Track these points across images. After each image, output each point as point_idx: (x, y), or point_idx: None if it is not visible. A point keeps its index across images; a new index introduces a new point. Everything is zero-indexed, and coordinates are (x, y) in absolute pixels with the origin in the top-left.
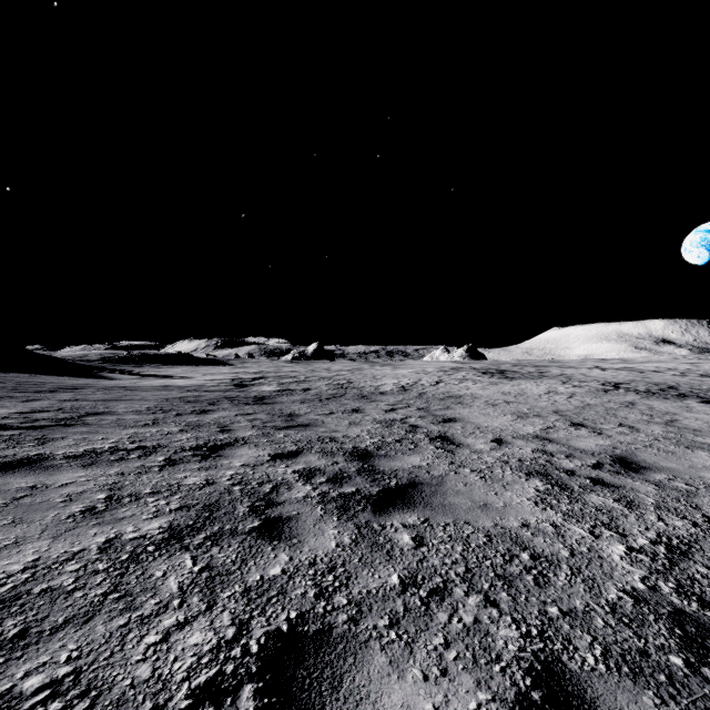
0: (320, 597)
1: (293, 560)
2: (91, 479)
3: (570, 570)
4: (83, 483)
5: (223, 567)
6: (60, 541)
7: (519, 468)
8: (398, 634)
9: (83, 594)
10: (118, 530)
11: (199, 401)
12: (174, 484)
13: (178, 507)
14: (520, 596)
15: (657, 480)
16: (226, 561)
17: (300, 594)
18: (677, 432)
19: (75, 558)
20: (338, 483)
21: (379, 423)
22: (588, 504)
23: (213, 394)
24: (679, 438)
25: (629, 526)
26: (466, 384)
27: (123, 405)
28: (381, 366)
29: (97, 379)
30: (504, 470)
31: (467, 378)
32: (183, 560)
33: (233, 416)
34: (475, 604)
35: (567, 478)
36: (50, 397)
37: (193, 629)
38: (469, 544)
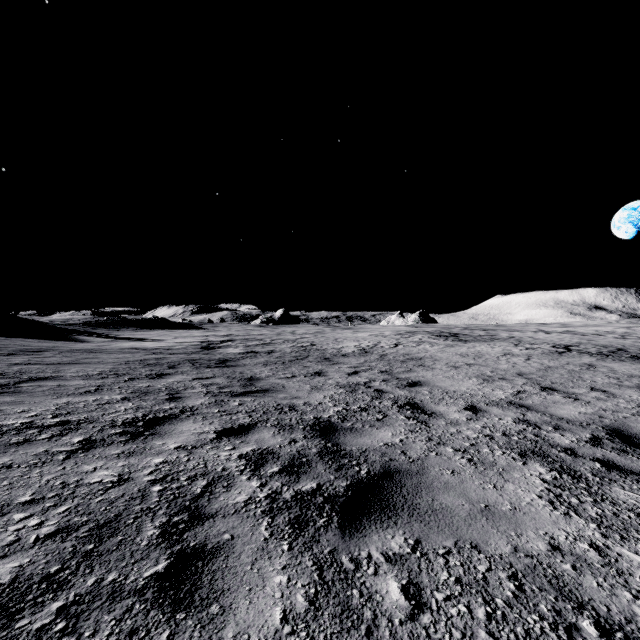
0: None
1: None
2: None
3: None
4: None
5: None
6: None
7: (509, 446)
8: None
9: None
10: None
11: (159, 363)
12: (71, 483)
13: (51, 532)
14: None
15: None
16: None
17: None
18: None
19: None
20: (295, 474)
21: (343, 387)
22: (619, 504)
23: (177, 356)
24: None
25: None
26: (424, 346)
27: (76, 369)
28: (342, 330)
29: (67, 342)
30: (492, 449)
31: (424, 341)
32: None
33: (189, 381)
34: None
35: (571, 461)
36: (2, 360)
37: None
38: (493, 598)
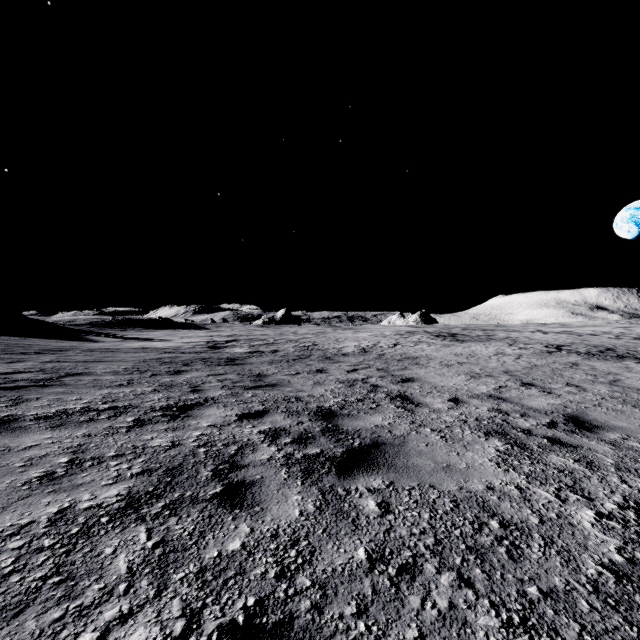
0: (281, 577)
1: (254, 532)
2: (56, 441)
3: (543, 540)
4: (48, 445)
5: (179, 541)
6: (9, 512)
7: (478, 428)
8: (367, 625)
9: (20, 577)
10: (73, 499)
11: (174, 362)
12: (139, 446)
13: (139, 471)
14: (495, 572)
15: (612, 440)
16: (183, 534)
17: (259, 574)
18: (622, 391)
19: (21, 532)
20: (303, 443)
21: (342, 383)
22: (549, 465)
23: (188, 355)
24: (625, 397)
25: (594, 489)
26: (421, 346)
27: (102, 366)
28: (343, 330)
29: (82, 342)
30: (463, 430)
31: (422, 341)
32: (137, 534)
33: (205, 376)
34: (448, 583)
35: (525, 438)
36: (34, 359)
37: (137, 623)
38: (436, 510)
